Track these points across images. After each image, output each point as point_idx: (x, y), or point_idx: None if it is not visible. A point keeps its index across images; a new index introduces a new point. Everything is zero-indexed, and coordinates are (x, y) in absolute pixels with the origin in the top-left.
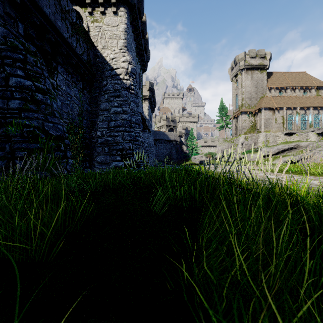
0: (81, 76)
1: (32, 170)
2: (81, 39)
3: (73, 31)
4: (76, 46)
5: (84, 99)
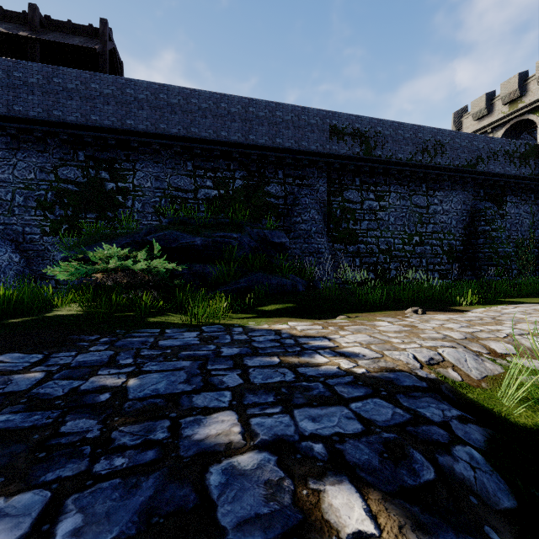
0: (532, 189)
1: (490, 276)
2: (531, 159)
3: (521, 160)
4: (525, 171)
5: (536, 209)
